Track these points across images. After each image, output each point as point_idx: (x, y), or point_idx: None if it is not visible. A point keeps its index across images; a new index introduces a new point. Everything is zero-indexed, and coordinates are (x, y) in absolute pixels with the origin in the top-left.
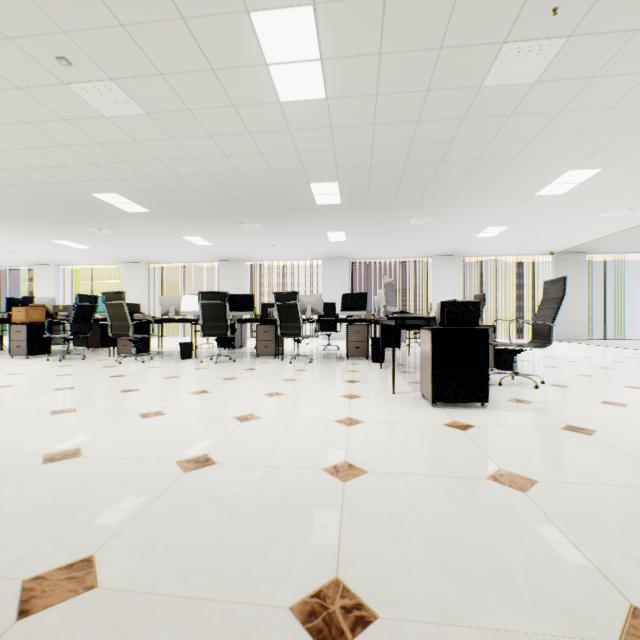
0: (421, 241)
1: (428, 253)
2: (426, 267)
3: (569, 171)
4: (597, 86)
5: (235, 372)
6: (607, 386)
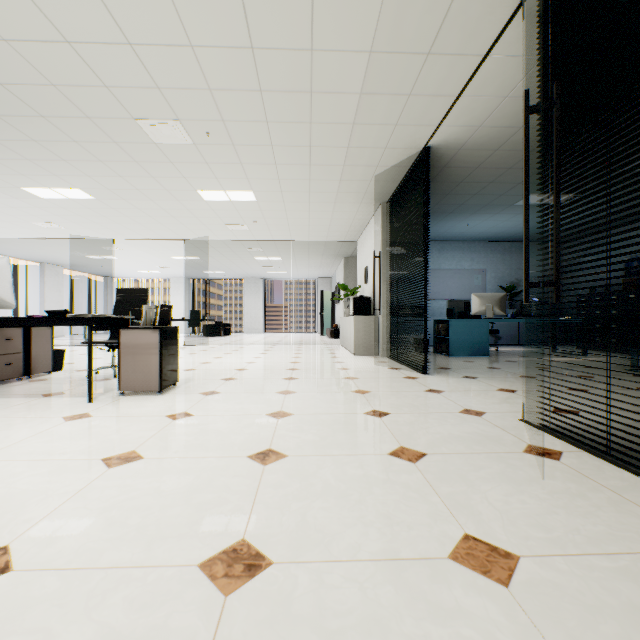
0: None
1: None
2: None
3: (79, 189)
4: (167, 166)
5: None
6: None
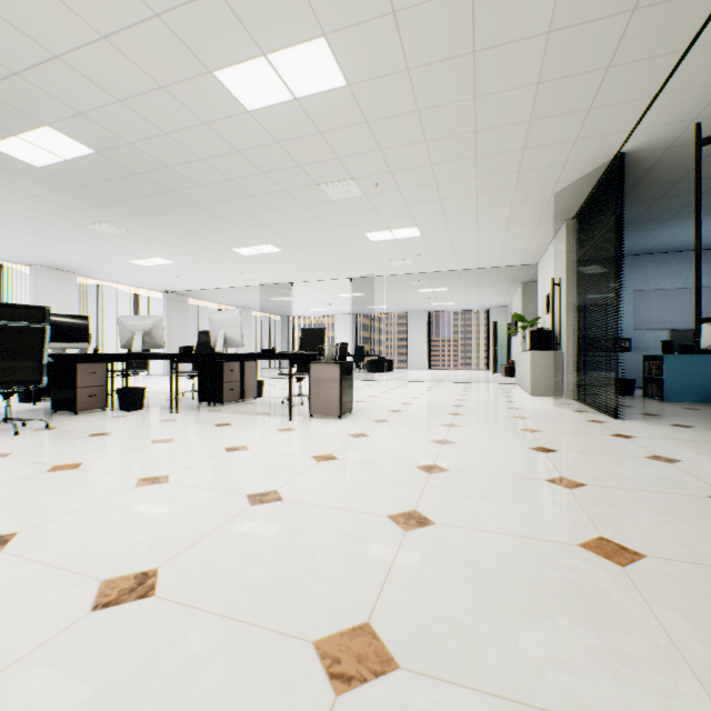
0: (58, 246)
1: (35, 260)
2: (10, 277)
3: (271, 245)
4: (340, 217)
5: (2, 464)
6: None
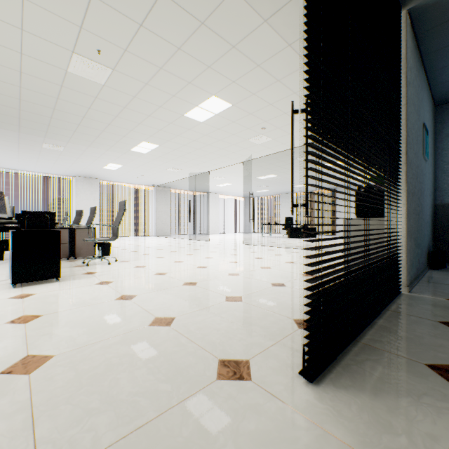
0: (60, 163)
1: (70, 173)
2: (71, 184)
3: (144, 142)
4: (139, 102)
5: None
6: (149, 258)
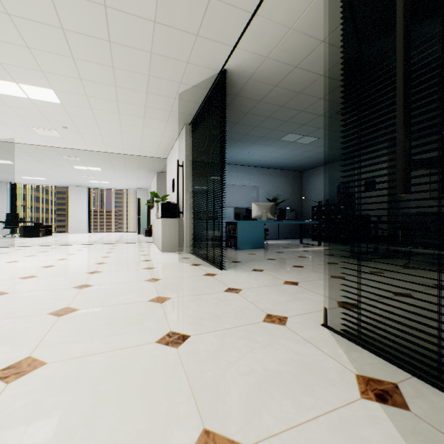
0: None
1: None
2: None
3: None
4: None
5: None
6: None
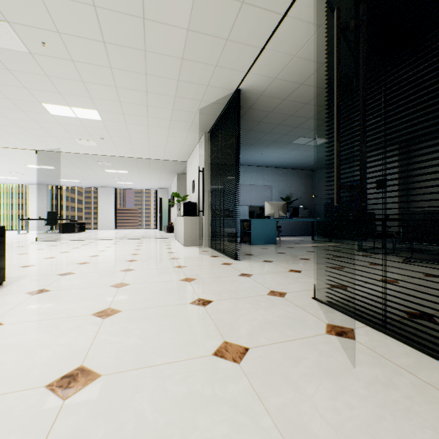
0: None
1: None
2: None
3: None
4: (4, 73)
5: None
6: None
